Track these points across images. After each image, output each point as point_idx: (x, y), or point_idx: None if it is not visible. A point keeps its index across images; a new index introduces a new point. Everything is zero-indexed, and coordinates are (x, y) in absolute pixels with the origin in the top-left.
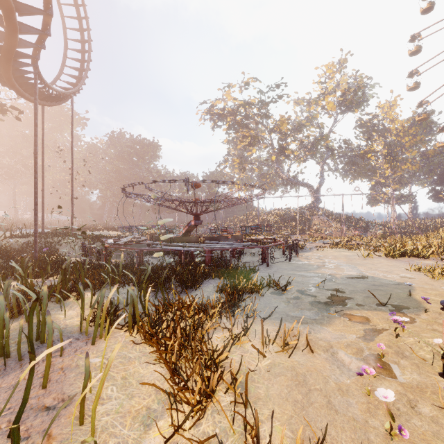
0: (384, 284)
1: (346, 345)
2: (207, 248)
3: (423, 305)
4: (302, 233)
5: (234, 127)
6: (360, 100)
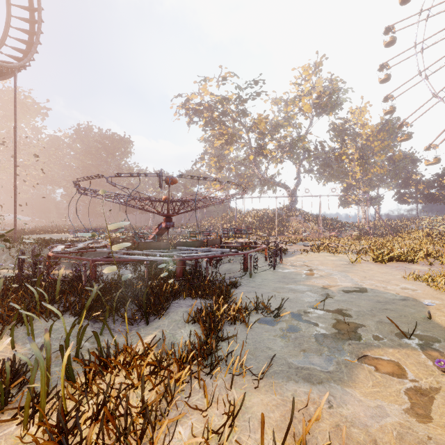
0: (390, 300)
1: (398, 438)
2: (179, 256)
3: None
4: (280, 234)
5: (211, 123)
6: (335, 103)
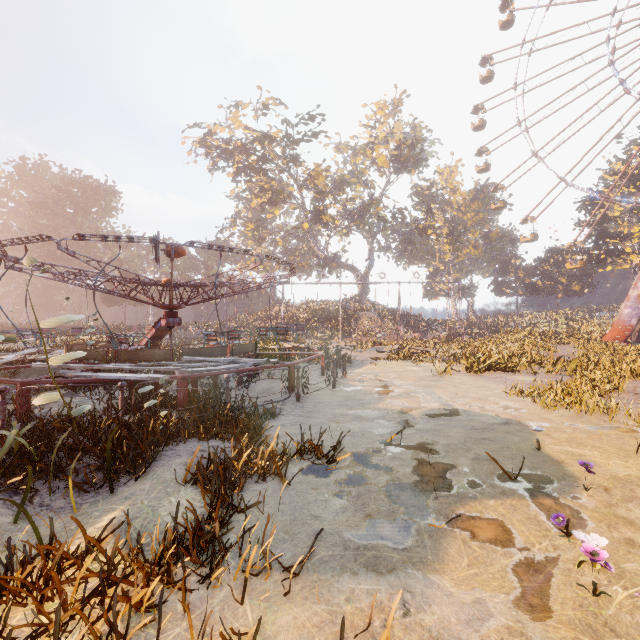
0: (489, 426)
1: None
2: (182, 372)
3: (569, 470)
4: (345, 336)
5: (246, 172)
6: (418, 157)
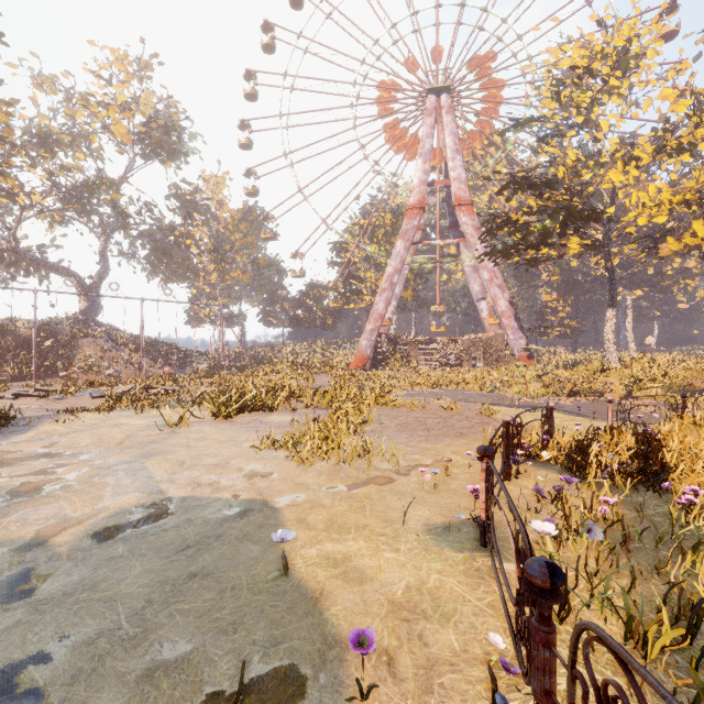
0: (214, 528)
1: None
2: None
3: (331, 619)
4: (50, 375)
5: None
6: (175, 146)
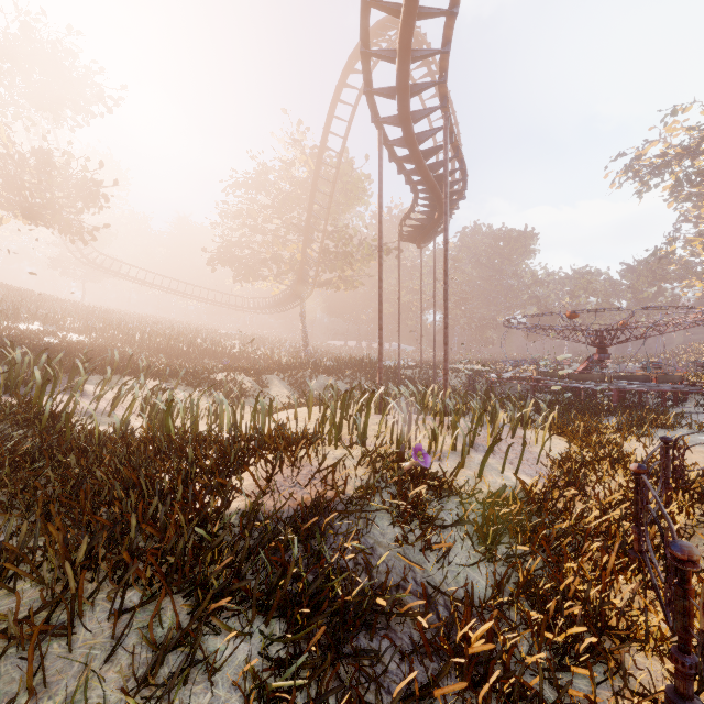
0: None
1: None
2: (614, 387)
3: None
4: None
5: (690, 179)
6: None
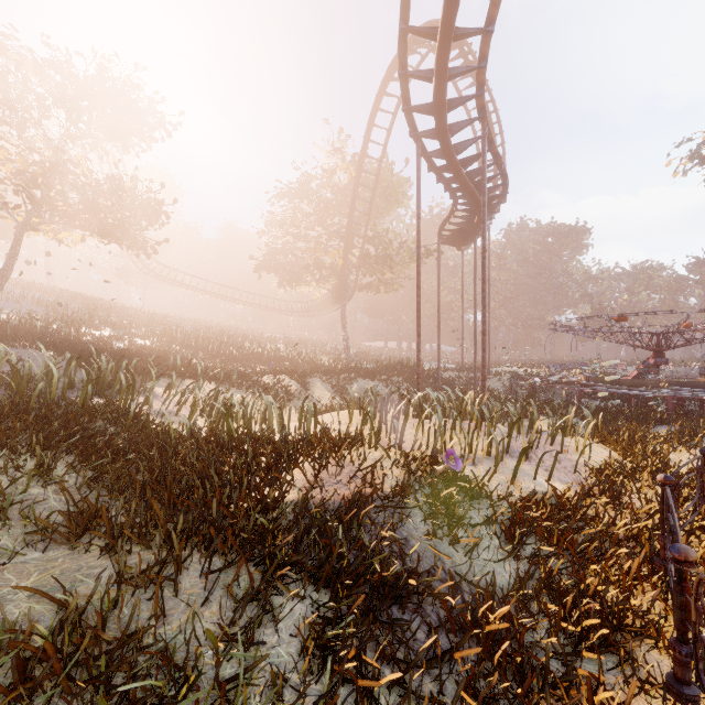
0: None
1: None
2: (670, 394)
3: None
4: None
5: None
6: None
